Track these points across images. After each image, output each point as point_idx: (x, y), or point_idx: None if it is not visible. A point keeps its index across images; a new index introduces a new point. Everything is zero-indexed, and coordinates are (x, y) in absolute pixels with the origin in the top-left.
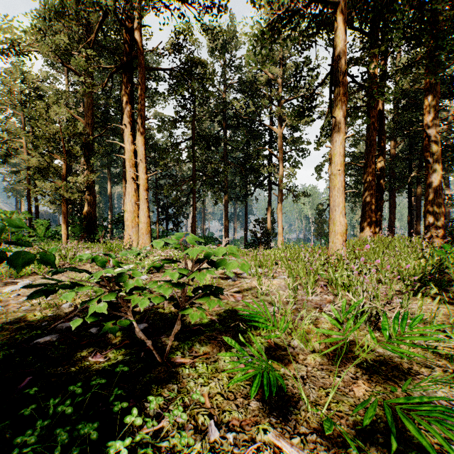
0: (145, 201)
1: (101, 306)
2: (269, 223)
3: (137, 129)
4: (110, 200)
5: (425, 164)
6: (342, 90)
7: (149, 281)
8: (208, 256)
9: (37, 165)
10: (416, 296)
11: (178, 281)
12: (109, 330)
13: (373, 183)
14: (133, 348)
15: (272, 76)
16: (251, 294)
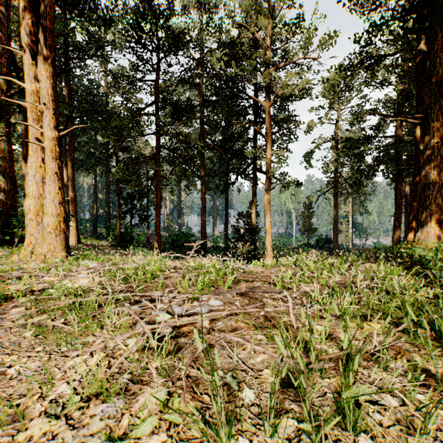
0: (55, 177)
1: None
2: (254, 217)
3: (39, 50)
4: (66, 190)
5: None
6: None
7: None
8: None
9: None
10: None
11: None
12: None
13: (442, 149)
14: None
15: (259, 36)
16: None
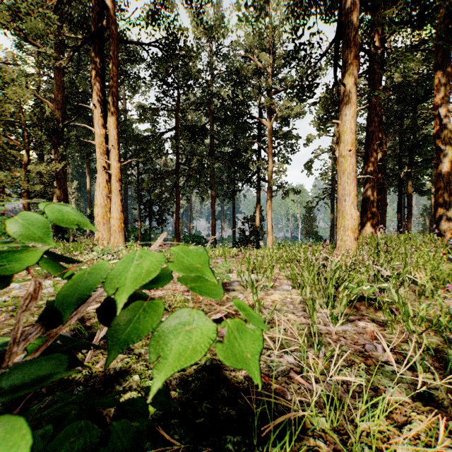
0: (118, 193)
1: None
2: (258, 220)
3: (109, 110)
4: (89, 196)
5: (436, 152)
6: (354, 51)
7: None
8: (73, 295)
9: None
10: None
11: None
12: None
13: (375, 174)
14: None
15: (261, 66)
16: None
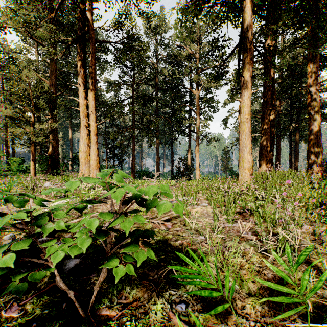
0: (95, 143)
1: (7, 258)
2: (189, 160)
3: (89, 87)
4: (71, 143)
5: (308, 116)
6: (249, 55)
7: (91, 210)
8: (137, 196)
9: (10, 115)
10: (321, 223)
11: (101, 227)
12: (14, 290)
13: (268, 130)
14: (57, 294)
15: (192, 52)
16: (179, 222)
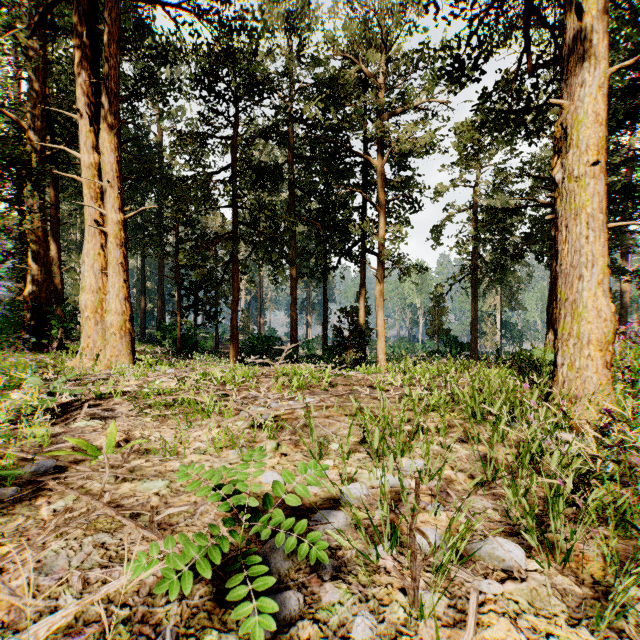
0: (120, 267)
1: None
2: (363, 314)
3: (102, 117)
4: None
5: None
6: None
7: None
8: None
9: None
10: None
11: None
12: None
13: None
14: None
15: (369, 73)
16: None
